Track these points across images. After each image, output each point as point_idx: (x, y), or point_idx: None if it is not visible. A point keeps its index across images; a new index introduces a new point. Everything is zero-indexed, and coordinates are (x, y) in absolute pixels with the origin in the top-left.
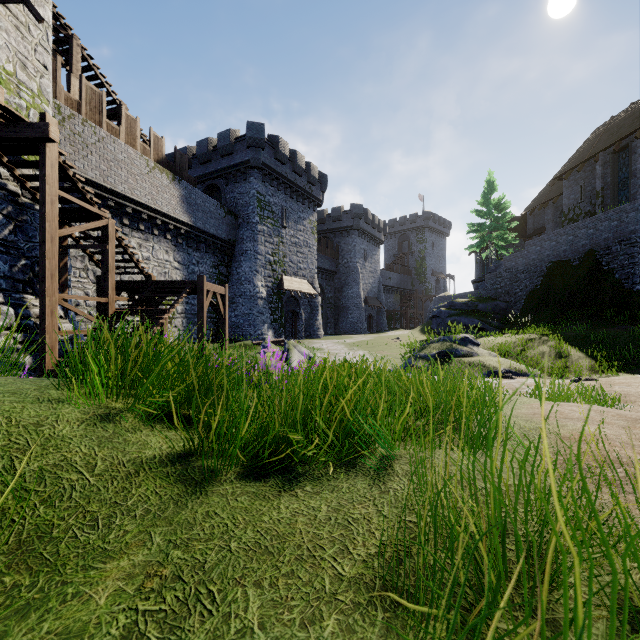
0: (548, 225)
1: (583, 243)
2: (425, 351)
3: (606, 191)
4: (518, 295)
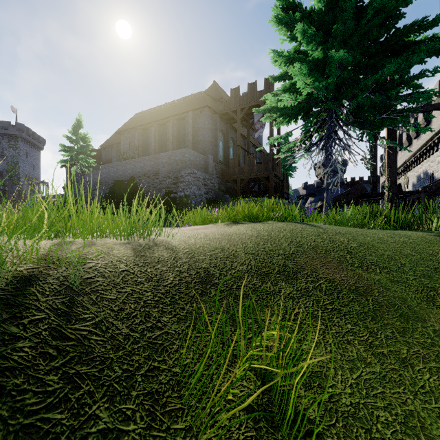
0: (114, 159)
1: (129, 172)
2: None
3: (140, 148)
4: (96, 198)
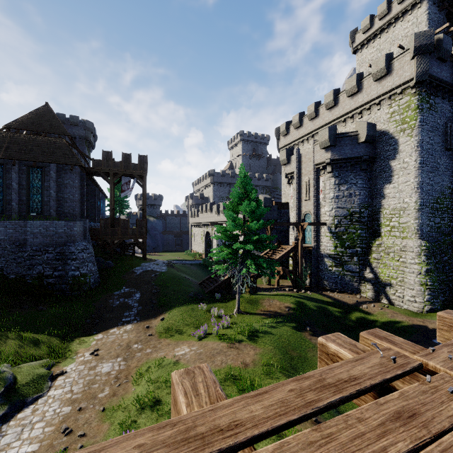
0: None
1: None
2: None
3: None
4: None
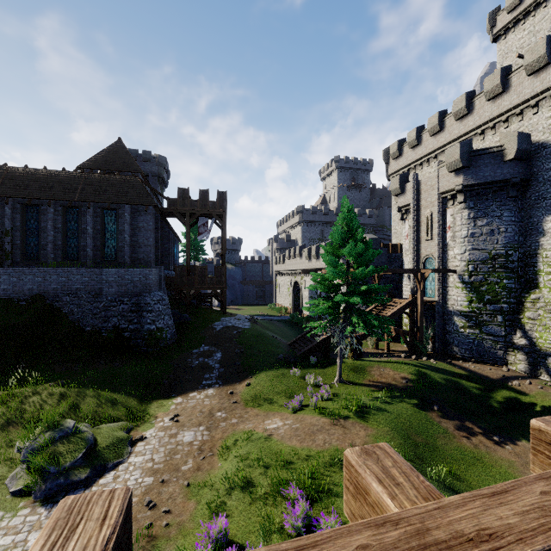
0: None
1: (30, 287)
2: (67, 459)
3: (16, 232)
4: None
